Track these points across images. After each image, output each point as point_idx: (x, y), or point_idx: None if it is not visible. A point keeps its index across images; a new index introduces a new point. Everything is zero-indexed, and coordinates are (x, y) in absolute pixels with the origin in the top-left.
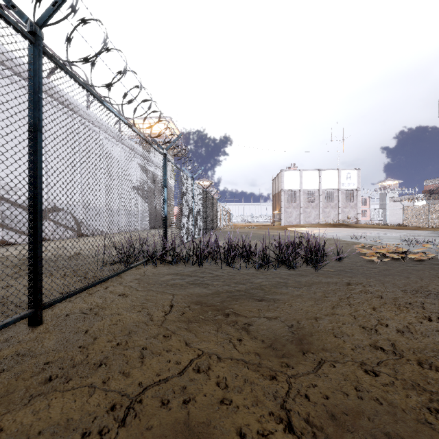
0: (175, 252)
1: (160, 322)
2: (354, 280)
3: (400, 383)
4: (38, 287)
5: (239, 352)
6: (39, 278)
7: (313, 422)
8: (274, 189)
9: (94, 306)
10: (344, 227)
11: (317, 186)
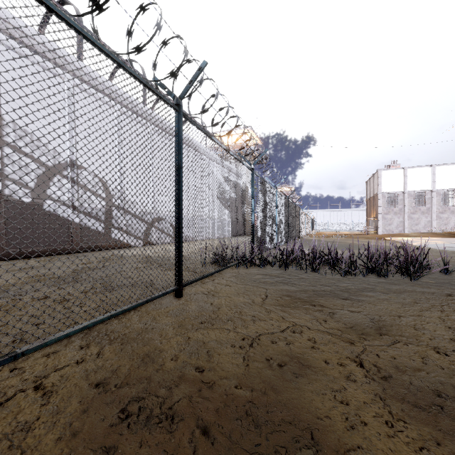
0: (263, 256)
1: (260, 304)
2: None
3: None
4: (180, 272)
5: (325, 327)
6: (181, 266)
7: (380, 366)
8: (368, 192)
9: (209, 290)
10: None
11: (428, 187)
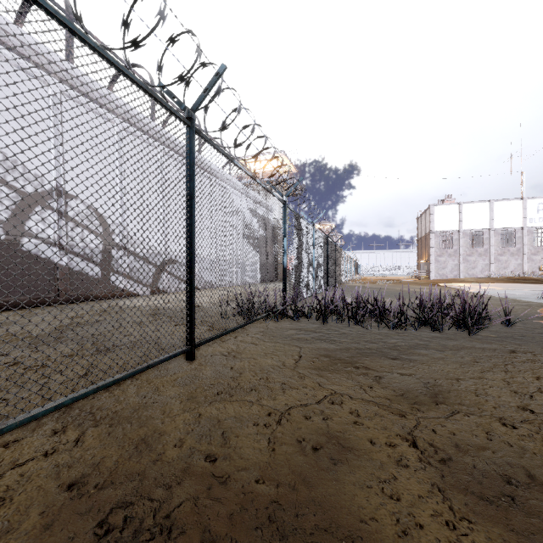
0: (297, 307)
1: (292, 367)
2: (523, 348)
3: (541, 436)
4: (192, 328)
5: (370, 395)
6: (193, 321)
7: (437, 445)
8: (419, 231)
9: (230, 350)
10: (532, 283)
11: (486, 225)
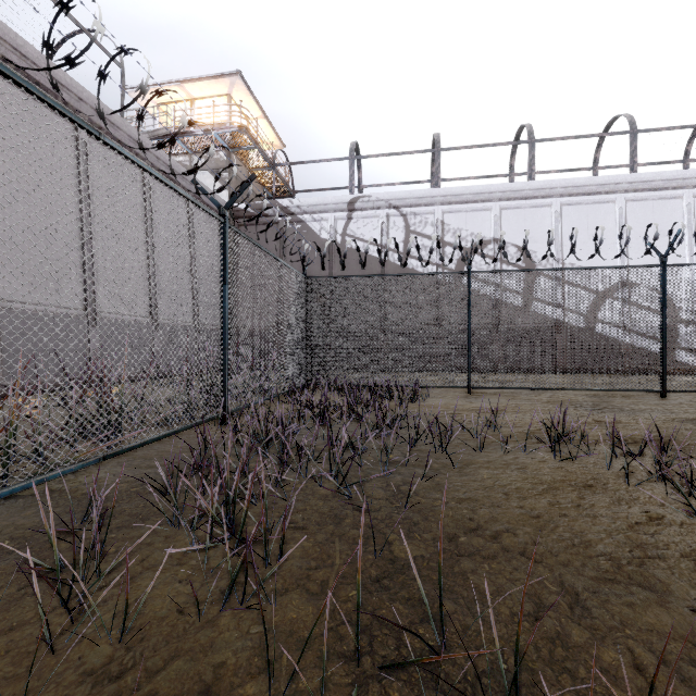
0: None
1: None
2: None
3: None
4: (663, 380)
5: None
6: (664, 376)
7: None
8: None
9: None
10: None
11: None
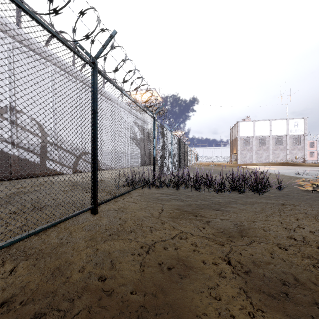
0: (161, 180)
1: (157, 216)
2: (288, 202)
3: (300, 254)
4: (95, 194)
5: (203, 233)
6: (96, 190)
7: (242, 262)
8: (231, 136)
9: (120, 207)
10: (292, 165)
11: (267, 133)
